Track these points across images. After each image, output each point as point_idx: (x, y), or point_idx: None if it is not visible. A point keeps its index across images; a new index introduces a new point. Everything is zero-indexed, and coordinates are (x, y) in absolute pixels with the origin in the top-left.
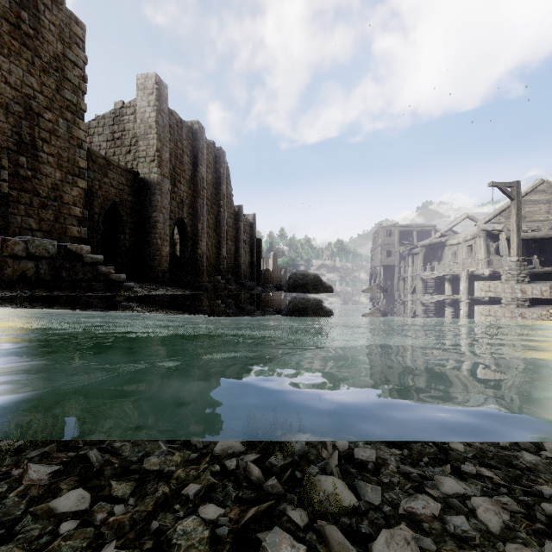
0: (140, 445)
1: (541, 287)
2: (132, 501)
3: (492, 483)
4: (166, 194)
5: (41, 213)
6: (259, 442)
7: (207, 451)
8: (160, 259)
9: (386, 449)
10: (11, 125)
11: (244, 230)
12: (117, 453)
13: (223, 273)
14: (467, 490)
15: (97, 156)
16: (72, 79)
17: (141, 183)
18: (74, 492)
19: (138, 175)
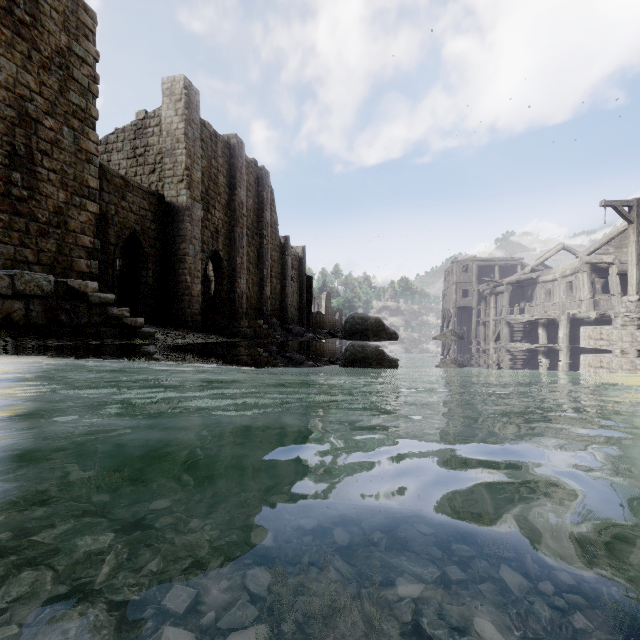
0: None
1: None
2: None
3: None
4: (197, 221)
5: (40, 242)
6: None
7: None
8: (190, 299)
9: None
10: (1, 133)
11: (292, 266)
12: None
13: (267, 317)
14: None
15: (112, 175)
16: (80, 79)
17: (168, 208)
18: None
19: (163, 199)
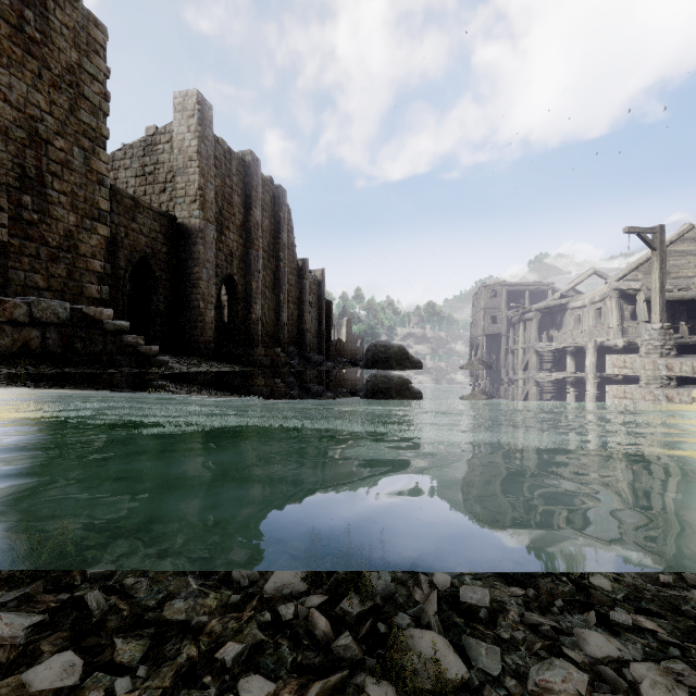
0: (161, 582)
1: (692, 362)
2: (142, 671)
3: (657, 640)
4: (210, 244)
5: (51, 267)
6: (326, 579)
7: (254, 591)
8: (203, 326)
9: (503, 587)
10: (12, 155)
11: (310, 290)
12: (128, 594)
13: (284, 345)
14: (623, 651)
15: (122, 195)
16: (91, 97)
17: (179, 230)
18: (60, 658)
19: (175, 220)
